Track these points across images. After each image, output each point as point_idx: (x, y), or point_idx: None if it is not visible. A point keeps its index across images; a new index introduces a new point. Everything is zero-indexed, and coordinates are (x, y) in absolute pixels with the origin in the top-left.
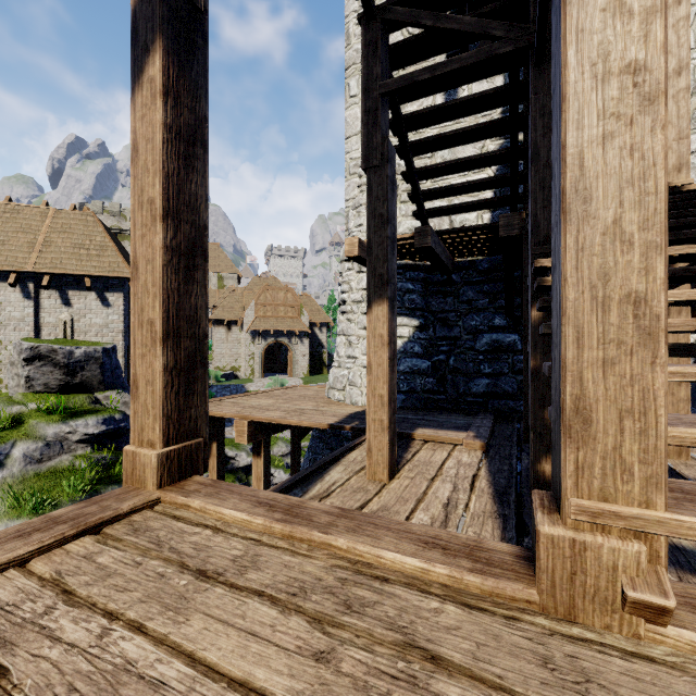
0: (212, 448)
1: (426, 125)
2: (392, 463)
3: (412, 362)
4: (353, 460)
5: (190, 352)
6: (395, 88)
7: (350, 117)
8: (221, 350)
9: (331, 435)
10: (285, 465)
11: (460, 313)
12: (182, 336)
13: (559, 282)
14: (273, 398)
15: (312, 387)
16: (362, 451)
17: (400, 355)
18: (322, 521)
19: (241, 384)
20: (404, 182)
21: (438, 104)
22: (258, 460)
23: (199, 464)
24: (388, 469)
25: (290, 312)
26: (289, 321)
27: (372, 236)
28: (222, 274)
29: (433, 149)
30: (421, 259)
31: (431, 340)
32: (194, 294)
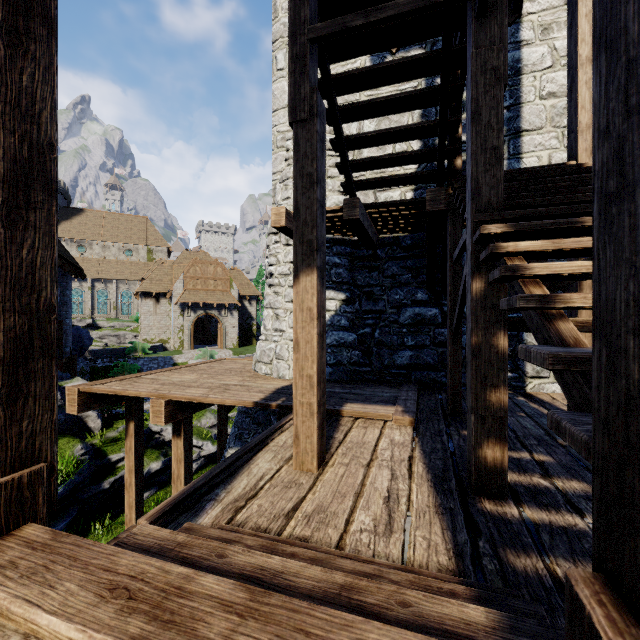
0: (129, 428)
1: (356, 89)
2: (321, 450)
3: (339, 335)
4: (279, 445)
5: (20, 335)
6: (325, 33)
7: (278, 90)
8: (149, 322)
9: (257, 410)
10: (213, 437)
11: (385, 288)
12: (0, 309)
13: None
14: (197, 373)
15: (240, 360)
16: (289, 433)
17: (327, 328)
18: (213, 634)
19: (170, 356)
20: (330, 157)
21: (369, 66)
22: (178, 441)
23: (37, 504)
24: (318, 457)
25: (220, 286)
26: (219, 294)
27: (299, 198)
28: (151, 247)
29: (362, 116)
30: (347, 234)
31: (357, 314)
32: (27, 244)
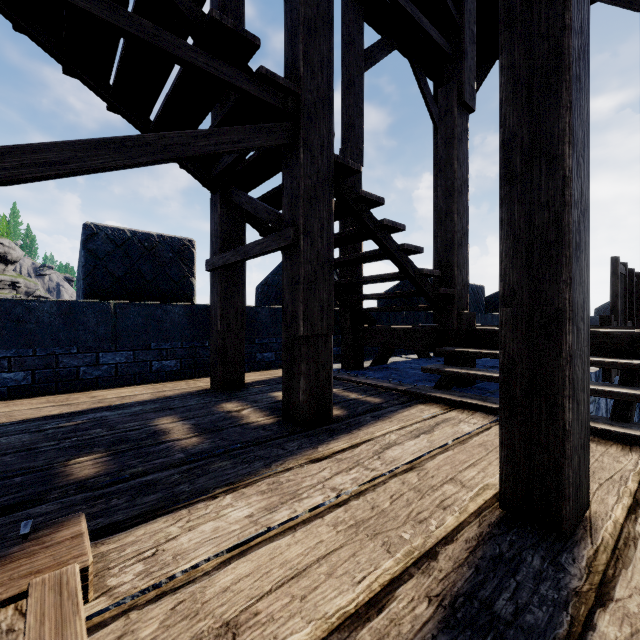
0: None
1: None
2: None
3: None
4: None
5: None
6: None
7: None
8: None
9: None
10: None
11: None
12: None
13: (466, 252)
14: None
15: None
16: None
17: None
18: None
19: None
20: None
21: None
22: None
23: None
24: None
25: None
26: None
27: None
28: None
29: None
30: None
31: None
32: None
